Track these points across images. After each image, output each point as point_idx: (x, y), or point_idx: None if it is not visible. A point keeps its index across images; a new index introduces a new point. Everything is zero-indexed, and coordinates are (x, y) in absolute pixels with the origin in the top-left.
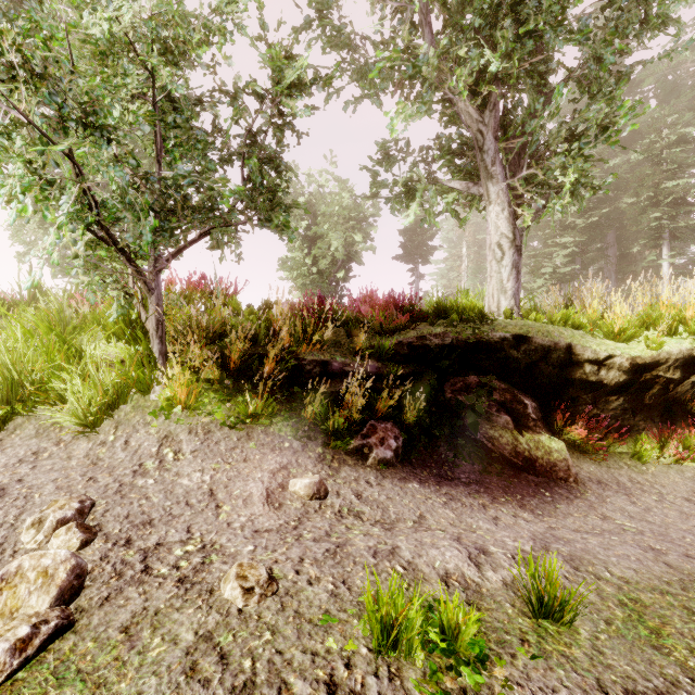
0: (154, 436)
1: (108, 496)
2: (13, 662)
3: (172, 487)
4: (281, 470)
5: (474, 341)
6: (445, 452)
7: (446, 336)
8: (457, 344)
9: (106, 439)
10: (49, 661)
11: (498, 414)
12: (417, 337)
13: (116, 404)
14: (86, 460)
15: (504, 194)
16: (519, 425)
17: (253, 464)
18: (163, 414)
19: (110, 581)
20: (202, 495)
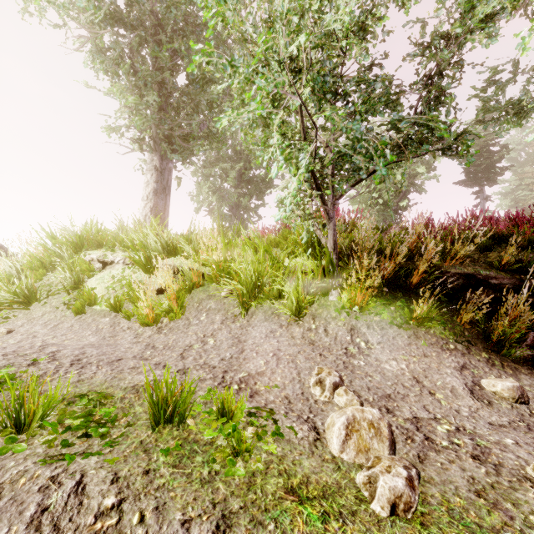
0: (343, 327)
1: (342, 370)
2: (415, 497)
3: (380, 369)
4: (463, 369)
5: None
6: None
7: None
8: None
9: (310, 326)
10: (435, 504)
11: None
12: None
13: (311, 302)
14: (304, 341)
15: None
16: None
17: (434, 360)
18: (344, 311)
19: (407, 442)
20: (410, 381)
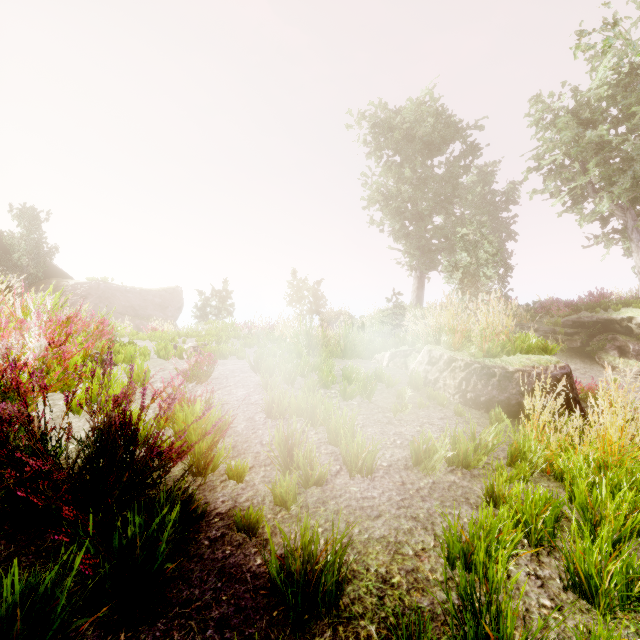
0: None
1: None
2: None
3: None
4: None
5: (609, 319)
6: (576, 360)
7: (593, 317)
8: (600, 321)
9: None
10: None
11: (611, 350)
12: (576, 318)
13: None
14: None
15: (638, 248)
16: (621, 355)
17: None
18: None
19: None
20: None
